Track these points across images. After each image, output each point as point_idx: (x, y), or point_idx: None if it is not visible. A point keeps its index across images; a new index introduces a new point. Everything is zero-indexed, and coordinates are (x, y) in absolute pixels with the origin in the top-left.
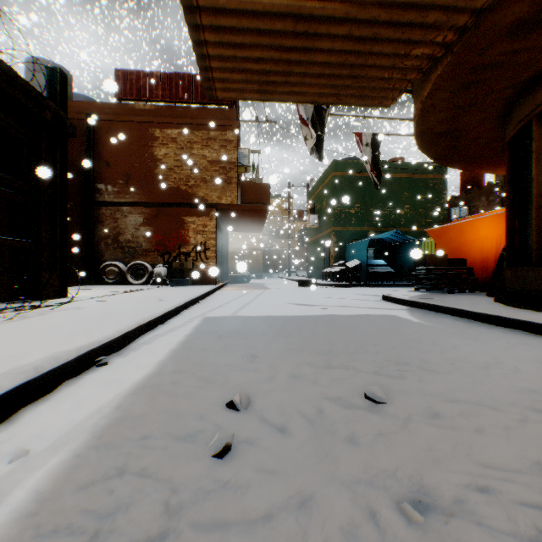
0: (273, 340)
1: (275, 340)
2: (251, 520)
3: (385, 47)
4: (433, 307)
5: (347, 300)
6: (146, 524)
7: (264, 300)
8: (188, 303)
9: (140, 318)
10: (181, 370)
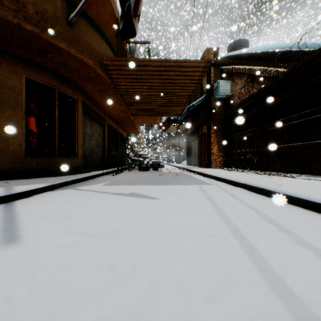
0: (173, 178)
1: (172, 178)
2: (173, 174)
3: (136, 84)
4: (65, 184)
5: (37, 213)
6: (179, 174)
7: (199, 215)
8: (253, 188)
9: (216, 174)
10: (188, 176)
